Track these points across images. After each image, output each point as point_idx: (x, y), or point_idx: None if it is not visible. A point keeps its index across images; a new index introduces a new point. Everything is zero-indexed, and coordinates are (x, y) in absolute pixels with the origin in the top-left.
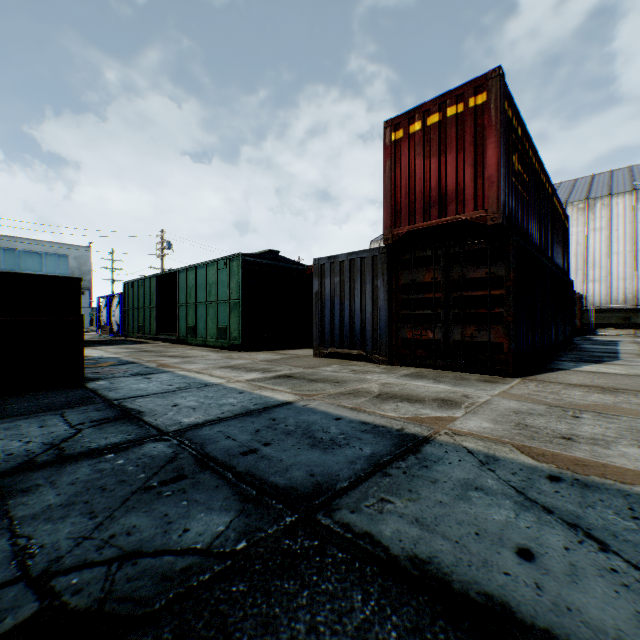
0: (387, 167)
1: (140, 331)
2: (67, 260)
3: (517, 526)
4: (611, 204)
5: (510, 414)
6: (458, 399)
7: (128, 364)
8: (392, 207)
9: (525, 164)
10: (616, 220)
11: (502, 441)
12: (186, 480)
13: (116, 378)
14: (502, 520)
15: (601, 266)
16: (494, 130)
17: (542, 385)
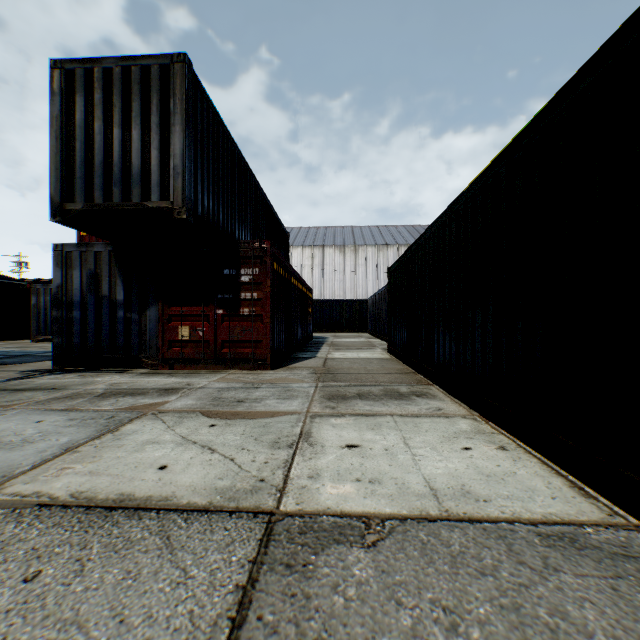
0: None
1: None
2: None
3: None
4: None
5: None
6: None
7: None
8: None
9: None
10: None
11: None
12: None
13: None
14: None
15: None
16: None
17: None
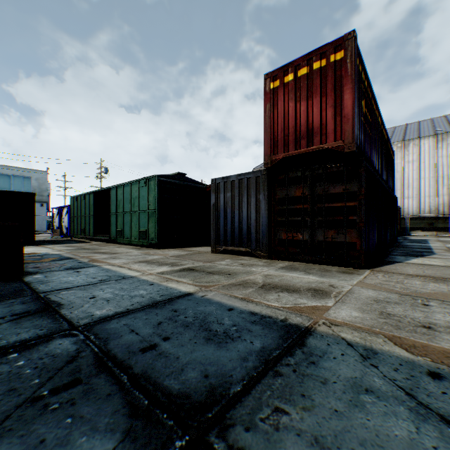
0: (267, 109)
1: (82, 233)
2: (30, 181)
3: (423, 446)
4: (420, 144)
5: (372, 303)
6: (327, 289)
7: (66, 259)
8: (271, 139)
9: (369, 109)
10: (423, 155)
11: (374, 331)
12: (79, 386)
13: (51, 272)
14: (405, 437)
15: (413, 187)
16: (350, 79)
17: (388, 275)
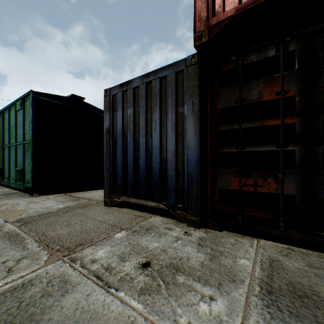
0: None
1: None
2: None
3: None
4: None
5: None
6: None
7: None
8: None
9: None
10: None
11: None
12: None
13: None
14: None
15: None
16: None
17: None
